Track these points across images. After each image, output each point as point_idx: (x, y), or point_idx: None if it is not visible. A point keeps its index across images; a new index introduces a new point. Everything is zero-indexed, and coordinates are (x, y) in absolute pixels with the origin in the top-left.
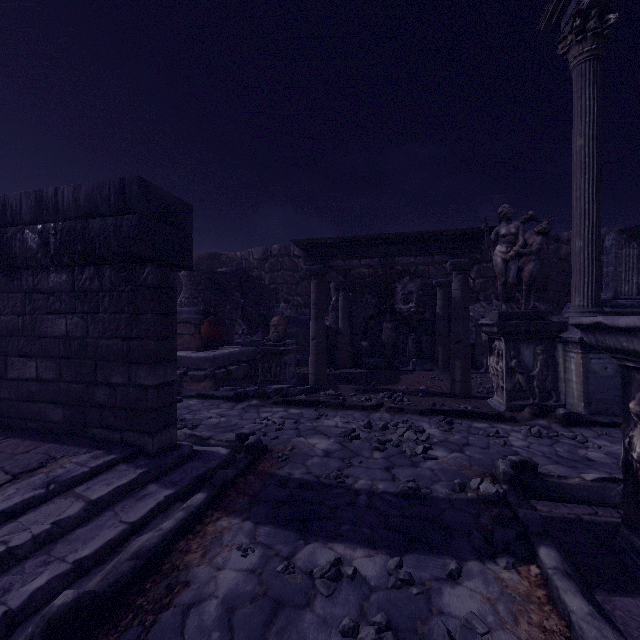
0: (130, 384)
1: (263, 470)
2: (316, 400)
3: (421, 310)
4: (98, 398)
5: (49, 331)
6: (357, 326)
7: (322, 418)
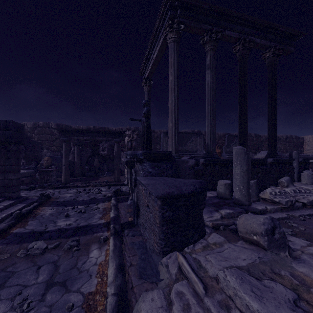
0: (5, 179)
1: (51, 200)
2: (66, 186)
3: (109, 154)
4: None
5: None
6: (83, 160)
7: (69, 190)
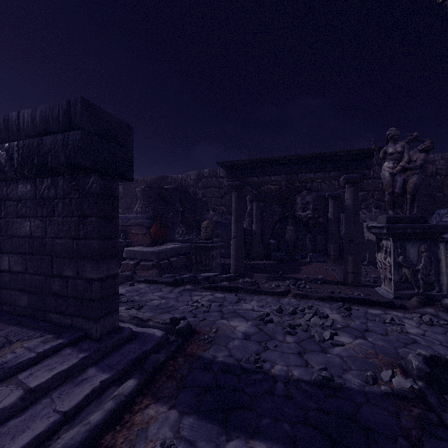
0: (78, 277)
1: (191, 352)
2: (236, 286)
3: (316, 216)
4: (54, 288)
5: (18, 232)
6: (267, 228)
7: (241, 302)
